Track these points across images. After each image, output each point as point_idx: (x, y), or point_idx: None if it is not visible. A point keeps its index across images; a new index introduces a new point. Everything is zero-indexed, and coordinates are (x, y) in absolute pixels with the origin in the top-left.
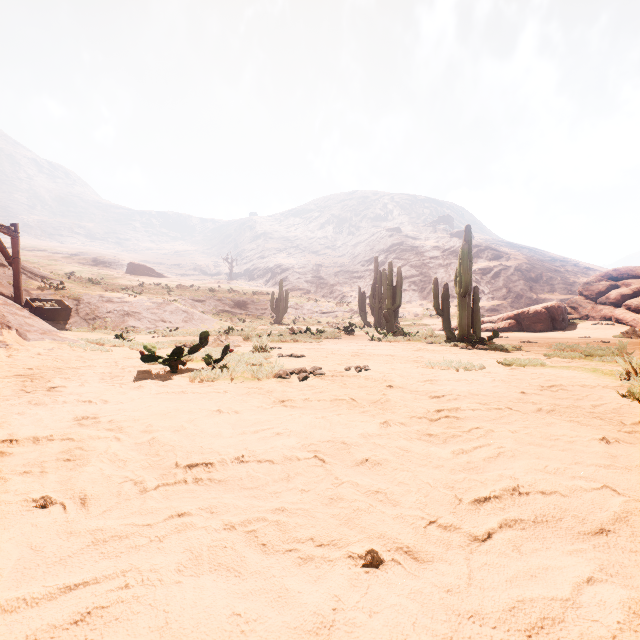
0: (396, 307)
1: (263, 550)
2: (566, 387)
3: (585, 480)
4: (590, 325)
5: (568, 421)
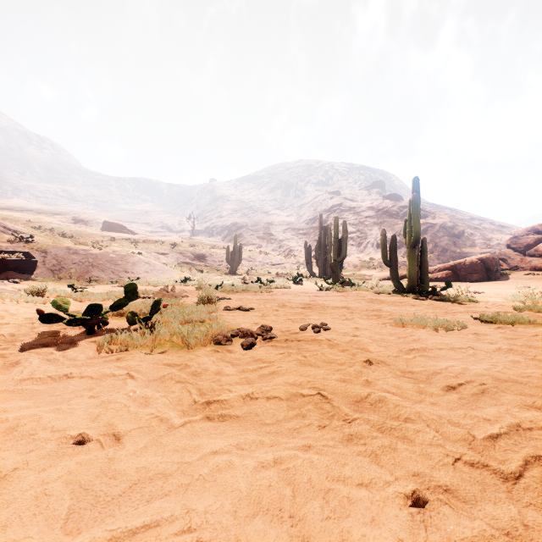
0: (342, 258)
1: None
2: None
3: None
4: (522, 275)
5: None
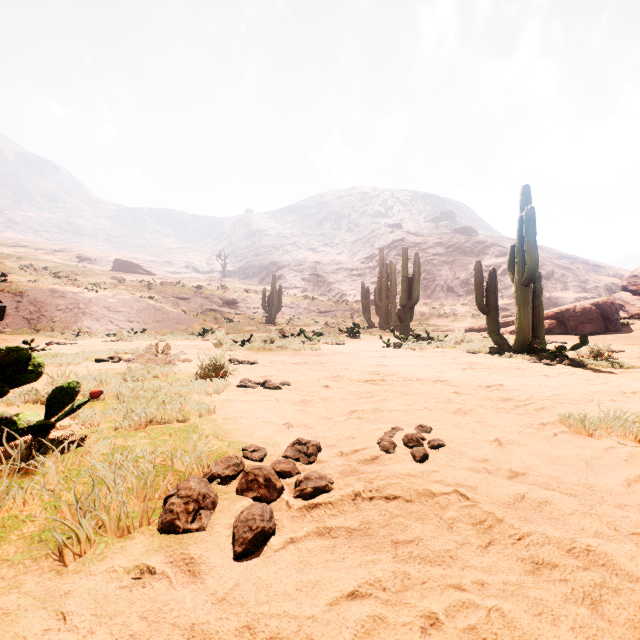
0: (413, 303)
1: None
2: None
3: None
4: None
5: None
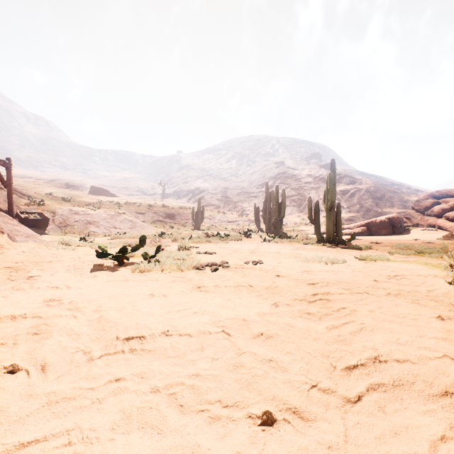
0: (281, 218)
1: (181, 410)
2: (406, 276)
3: (429, 350)
4: (420, 231)
5: (411, 303)
